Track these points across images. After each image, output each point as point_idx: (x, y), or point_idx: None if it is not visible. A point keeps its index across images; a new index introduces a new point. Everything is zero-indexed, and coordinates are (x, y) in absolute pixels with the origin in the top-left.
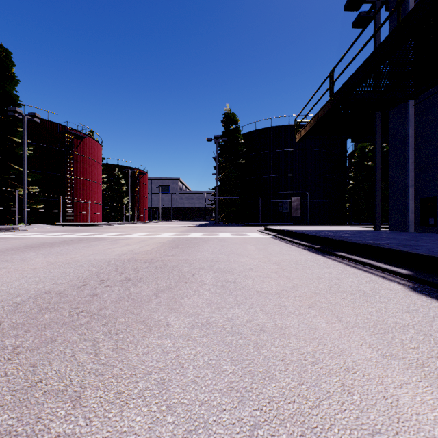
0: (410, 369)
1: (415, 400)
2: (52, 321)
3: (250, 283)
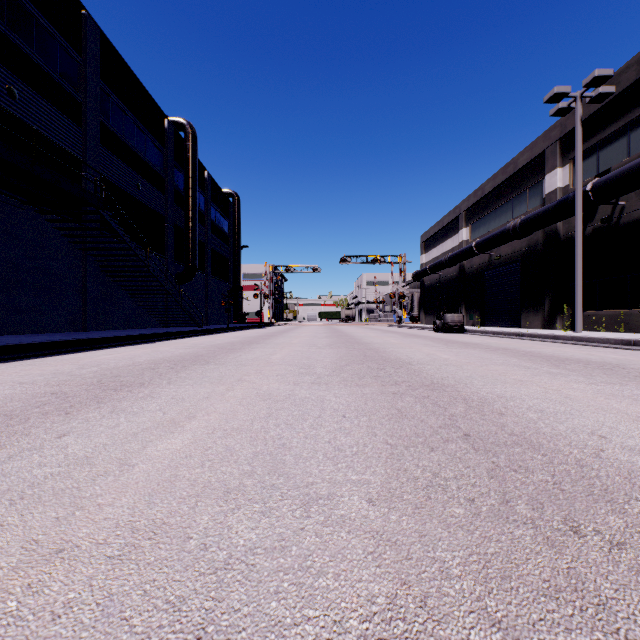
0: (96, 357)
1: (108, 356)
2: (187, 360)
3: (71, 367)
